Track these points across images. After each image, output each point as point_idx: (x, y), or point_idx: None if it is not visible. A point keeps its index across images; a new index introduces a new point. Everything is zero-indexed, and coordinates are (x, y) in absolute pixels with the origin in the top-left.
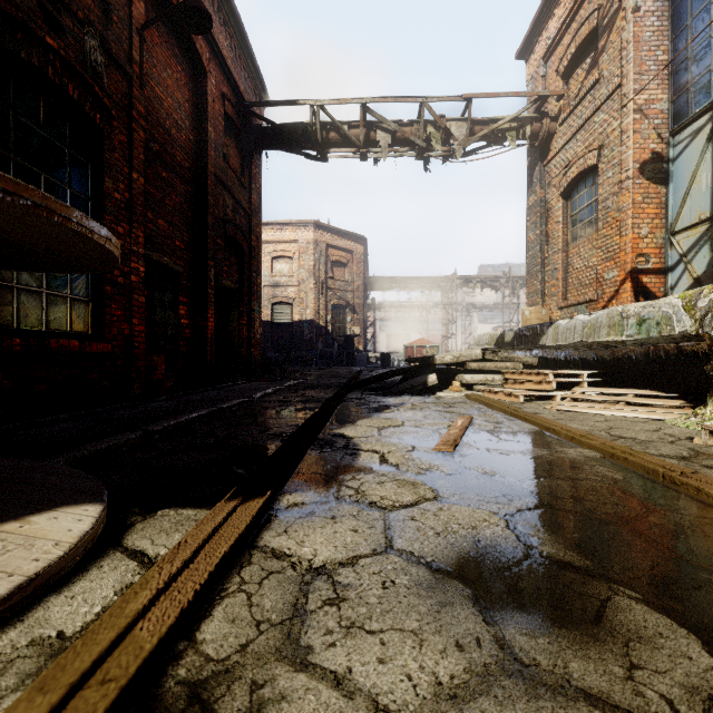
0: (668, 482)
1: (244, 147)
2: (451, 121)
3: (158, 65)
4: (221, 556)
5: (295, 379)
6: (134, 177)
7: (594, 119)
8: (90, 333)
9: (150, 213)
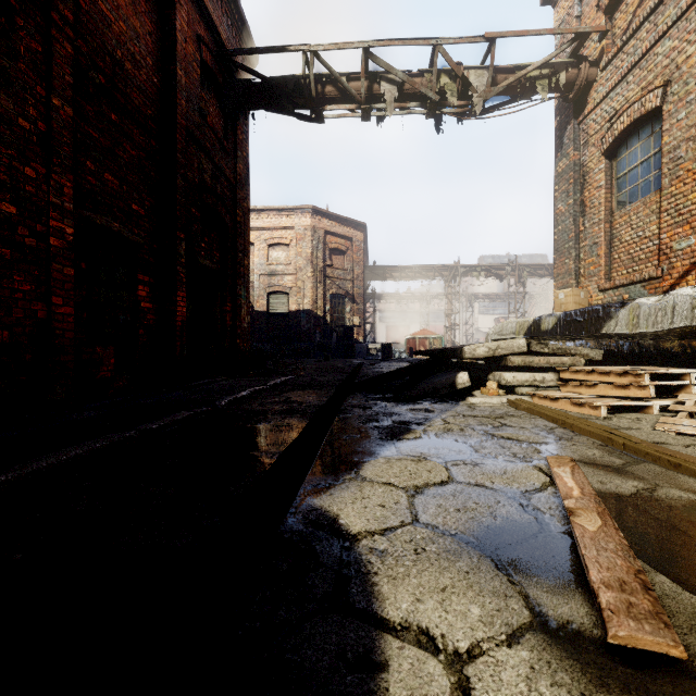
0: None
1: (226, 105)
2: (469, 70)
3: None
4: None
5: (286, 374)
6: (54, 103)
7: (655, 51)
8: None
9: (91, 163)
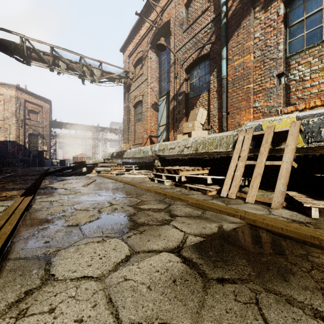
0: (132, 186)
1: None
2: (94, 68)
3: None
4: (29, 200)
5: (9, 173)
6: None
7: (141, 85)
8: None
9: None
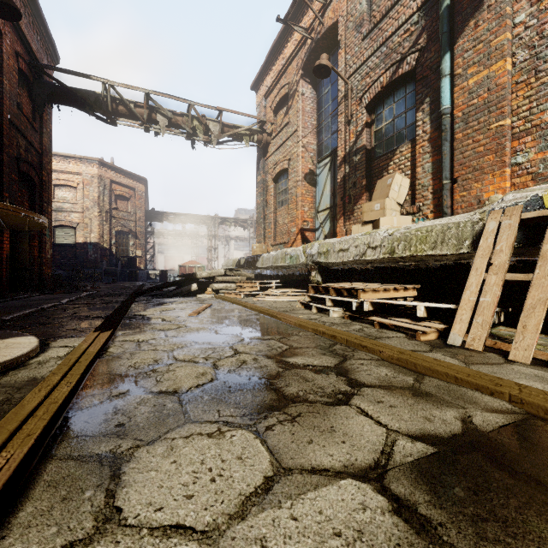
0: (272, 317)
1: (37, 98)
2: (210, 121)
3: None
4: (105, 339)
5: (88, 291)
6: None
7: (287, 143)
8: None
9: None
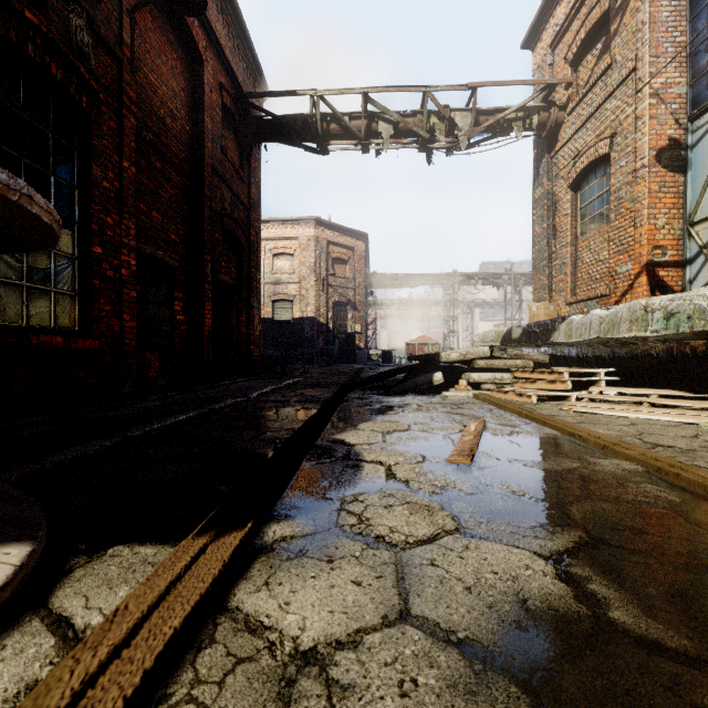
0: None
1: (243, 140)
2: (455, 112)
3: (152, 51)
4: (167, 637)
5: (295, 377)
6: (124, 166)
7: (605, 106)
8: (77, 329)
9: (143, 204)
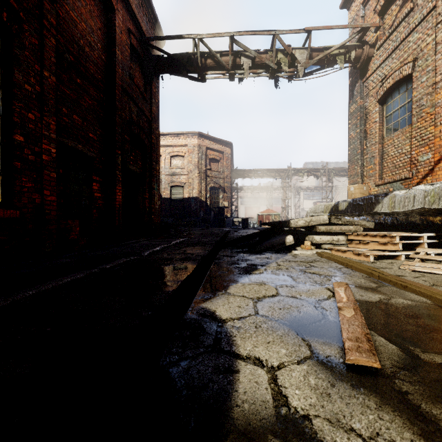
0: None
1: (146, 71)
2: (295, 49)
3: None
4: None
5: (182, 237)
6: (45, 75)
7: (408, 39)
8: (0, 201)
9: (66, 109)
